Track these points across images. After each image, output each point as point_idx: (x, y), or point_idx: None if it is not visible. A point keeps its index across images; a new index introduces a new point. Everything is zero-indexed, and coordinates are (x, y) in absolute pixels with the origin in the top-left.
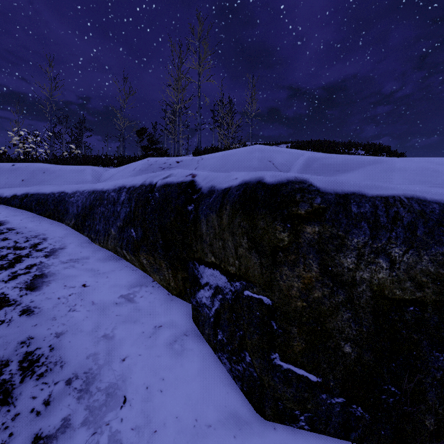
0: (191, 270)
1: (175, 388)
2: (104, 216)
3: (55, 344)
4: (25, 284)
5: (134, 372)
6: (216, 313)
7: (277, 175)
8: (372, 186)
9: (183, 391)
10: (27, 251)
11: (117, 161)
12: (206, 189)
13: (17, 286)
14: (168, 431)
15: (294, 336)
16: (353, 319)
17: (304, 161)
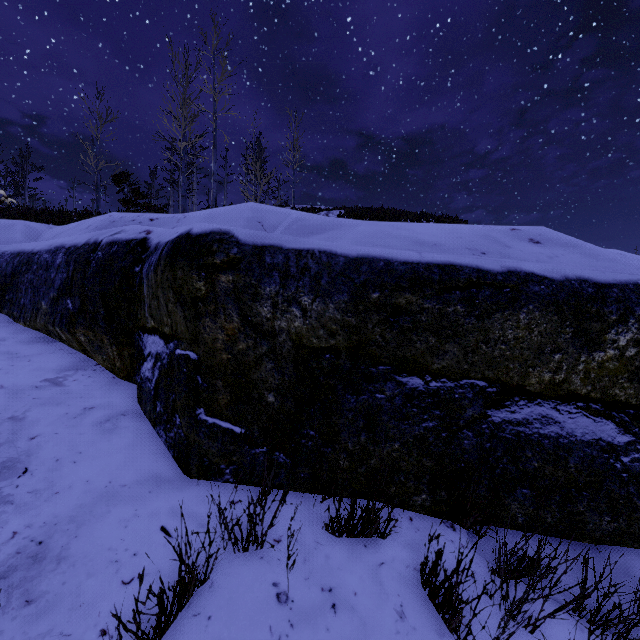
0: (137, 343)
1: (93, 459)
2: (32, 286)
3: None
4: None
5: (44, 448)
6: (156, 384)
7: (204, 227)
8: (293, 241)
9: (103, 461)
10: None
11: (78, 219)
12: (154, 246)
13: None
14: (74, 492)
15: (220, 390)
16: (276, 369)
17: (286, 222)
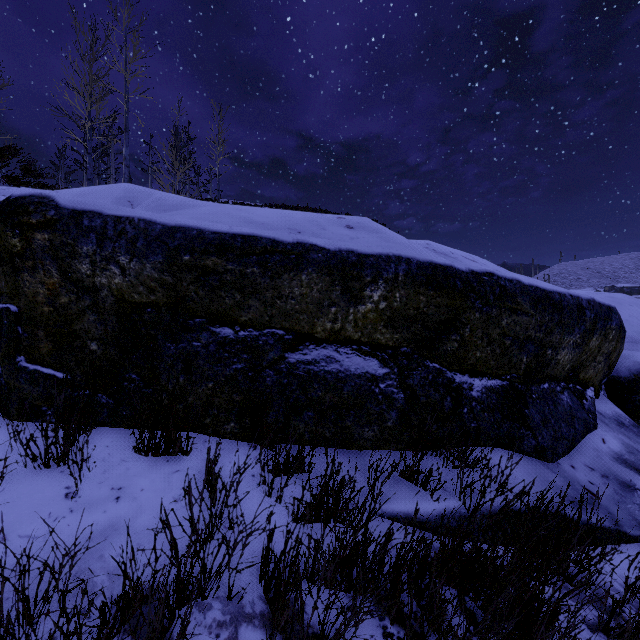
0: None
1: None
2: None
3: None
4: None
5: None
6: None
7: (26, 191)
8: (115, 209)
9: None
10: None
11: None
12: None
13: None
14: None
15: (41, 339)
16: (99, 321)
17: (148, 201)
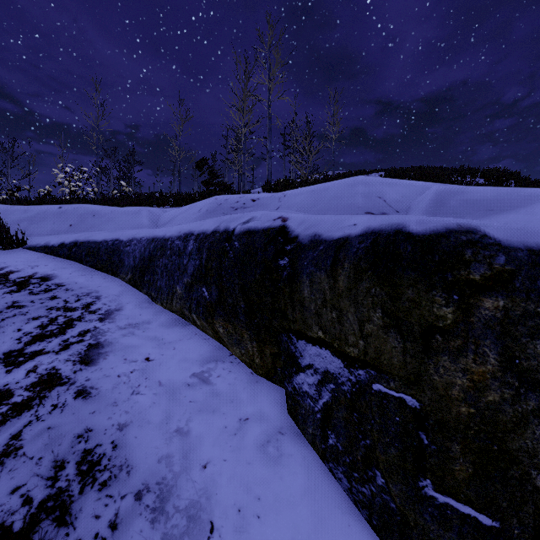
0: (284, 344)
1: (276, 513)
2: (167, 270)
3: (119, 440)
4: (78, 356)
5: (219, 486)
6: (325, 408)
7: (428, 222)
8: None
9: (288, 519)
10: (79, 313)
11: (174, 200)
12: (306, 237)
13: (70, 358)
14: None
15: (455, 457)
16: None
17: (434, 196)
